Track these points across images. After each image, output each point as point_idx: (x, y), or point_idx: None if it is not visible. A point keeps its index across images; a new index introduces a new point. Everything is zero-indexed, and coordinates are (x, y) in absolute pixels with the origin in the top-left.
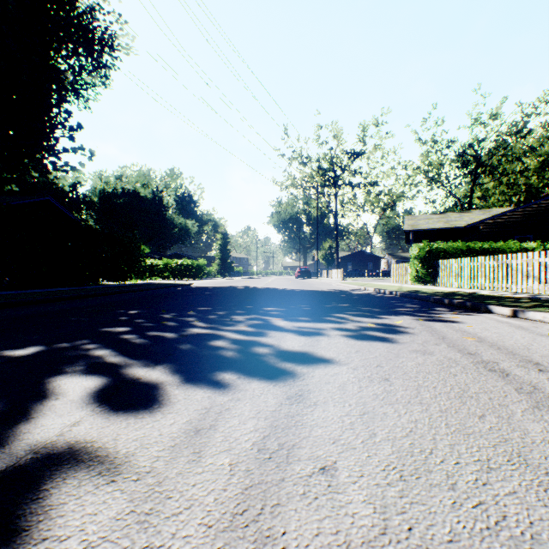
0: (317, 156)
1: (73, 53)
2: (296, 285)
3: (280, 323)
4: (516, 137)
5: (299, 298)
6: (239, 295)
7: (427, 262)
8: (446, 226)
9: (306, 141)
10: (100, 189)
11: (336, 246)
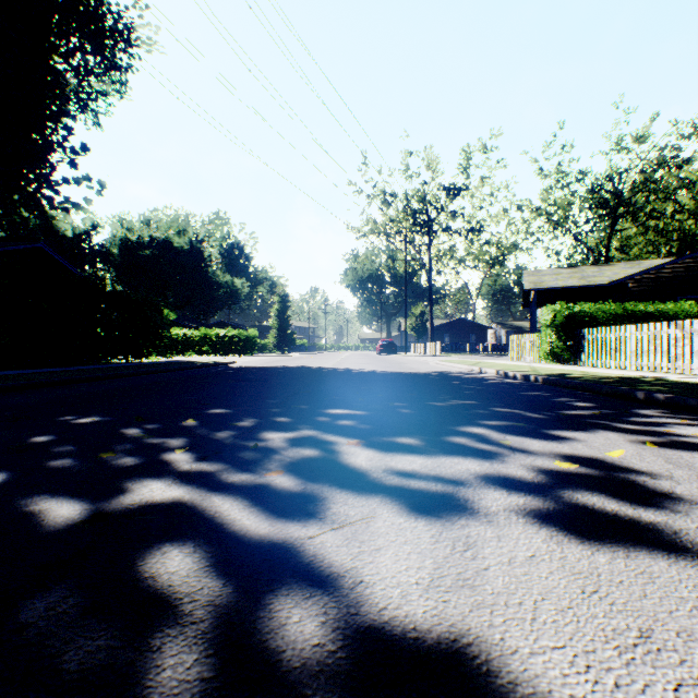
0: (405, 193)
1: (75, 49)
2: (379, 364)
3: (359, 458)
4: (670, 167)
5: (388, 388)
6: (294, 381)
7: (566, 331)
8: (582, 283)
9: (391, 174)
10: (121, 237)
11: (430, 312)
